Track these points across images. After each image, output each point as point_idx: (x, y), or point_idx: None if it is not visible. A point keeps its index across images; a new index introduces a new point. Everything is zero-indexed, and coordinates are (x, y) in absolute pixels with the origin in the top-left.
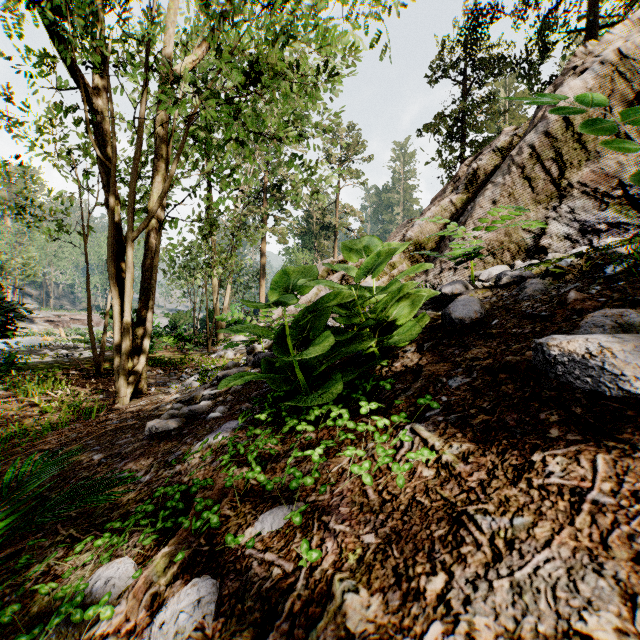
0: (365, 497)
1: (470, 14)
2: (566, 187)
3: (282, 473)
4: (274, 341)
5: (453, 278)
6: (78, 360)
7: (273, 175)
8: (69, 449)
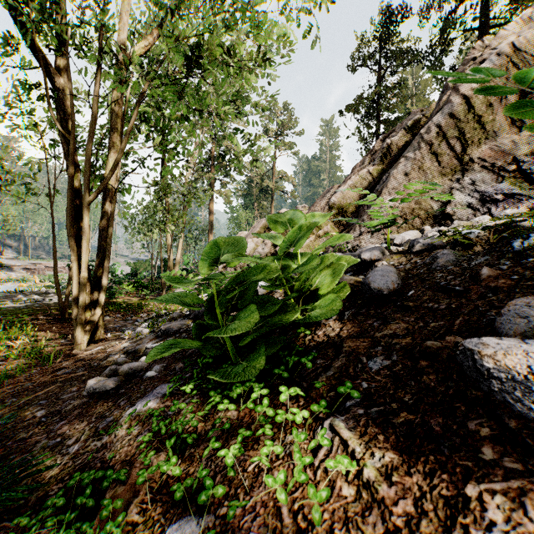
0: (279, 518)
1: (384, 14)
2: (468, 162)
3: (199, 464)
4: (205, 307)
5: (371, 240)
6: (47, 305)
7: (219, 146)
8: (19, 401)
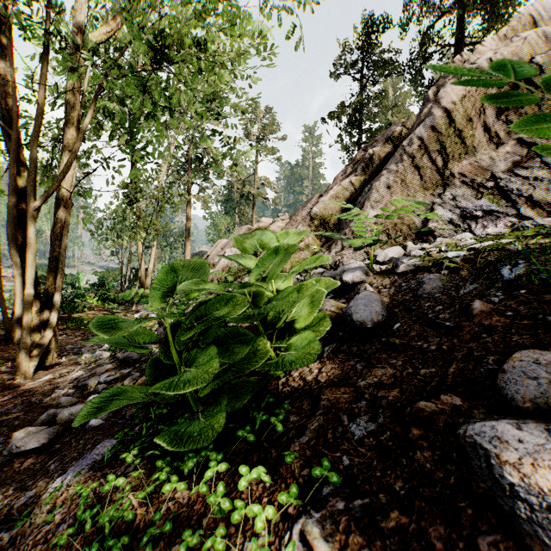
0: None
1: (366, 23)
2: (449, 177)
3: None
4: (162, 341)
5: (353, 255)
6: None
7: (196, 148)
8: None
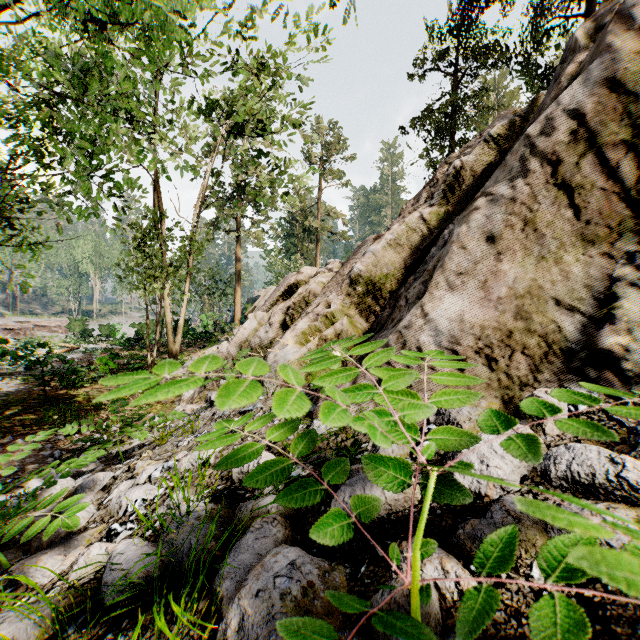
0: None
1: None
2: None
3: None
4: None
5: None
6: None
7: (237, 174)
8: None
